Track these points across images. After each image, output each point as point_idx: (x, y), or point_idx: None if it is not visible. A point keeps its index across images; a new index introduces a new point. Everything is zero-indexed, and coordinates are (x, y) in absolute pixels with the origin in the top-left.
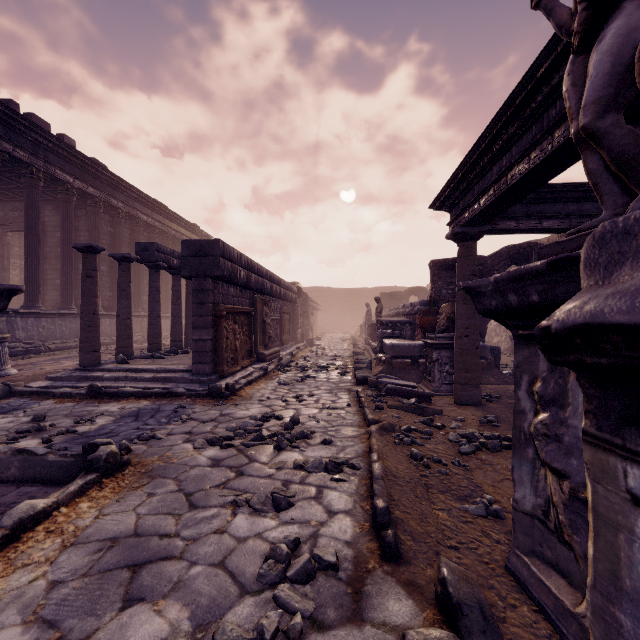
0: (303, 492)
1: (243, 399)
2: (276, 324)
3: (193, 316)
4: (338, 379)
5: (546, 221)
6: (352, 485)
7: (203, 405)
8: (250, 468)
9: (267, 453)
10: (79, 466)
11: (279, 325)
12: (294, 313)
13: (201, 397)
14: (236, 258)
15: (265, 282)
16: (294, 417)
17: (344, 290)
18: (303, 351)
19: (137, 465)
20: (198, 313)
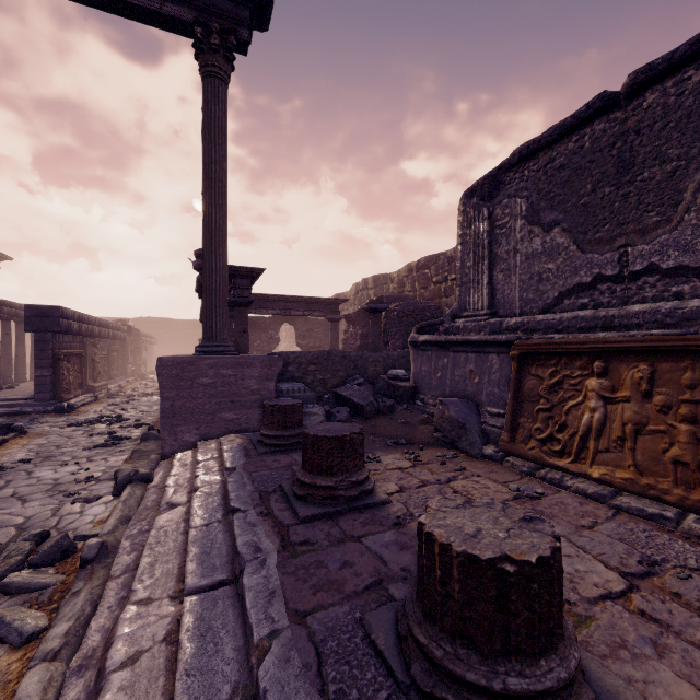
0: (122, 431)
1: (82, 413)
2: (104, 361)
3: (35, 359)
4: (157, 400)
5: (270, 311)
6: (145, 428)
7: (51, 417)
8: (95, 430)
9: (104, 426)
10: (0, 434)
11: (108, 362)
12: (124, 350)
13: (48, 413)
14: (71, 316)
15: (94, 328)
16: (119, 414)
17: (187, 322)
18: (133, 384)
19: (32, 433)
20: (40, 357)
